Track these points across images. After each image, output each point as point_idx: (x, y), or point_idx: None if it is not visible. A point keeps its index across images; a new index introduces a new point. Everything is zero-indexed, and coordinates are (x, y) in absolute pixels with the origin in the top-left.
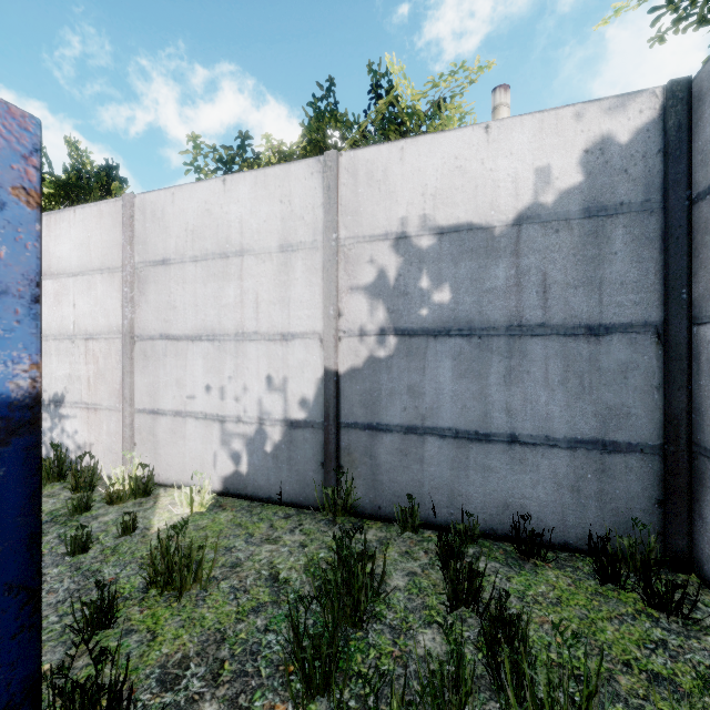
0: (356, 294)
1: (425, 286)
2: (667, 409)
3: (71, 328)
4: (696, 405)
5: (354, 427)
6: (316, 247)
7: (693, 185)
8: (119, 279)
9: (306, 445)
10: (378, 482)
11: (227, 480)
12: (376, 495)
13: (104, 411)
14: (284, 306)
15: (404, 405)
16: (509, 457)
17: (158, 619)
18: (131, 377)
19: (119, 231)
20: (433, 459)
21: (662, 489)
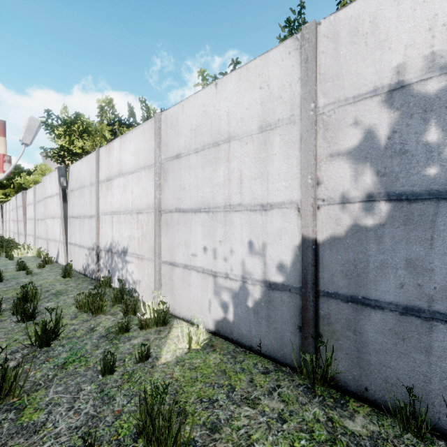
0: (337, 160)
1: (433, 139)
2: None
3: (130, 207)
4: None
5: (334, 297)
6: (293, 121)
7: None
8: (153, 172)
9: (283, 307)
10: (364, 360)
11: (218, 324)
12: (361, 374)
13: (146, 260)
14: (263, 180)
15: (400, 281)
16: None
17: None
18: (159, 239)
19: (153, 140)
20: (446, 353)
21: None
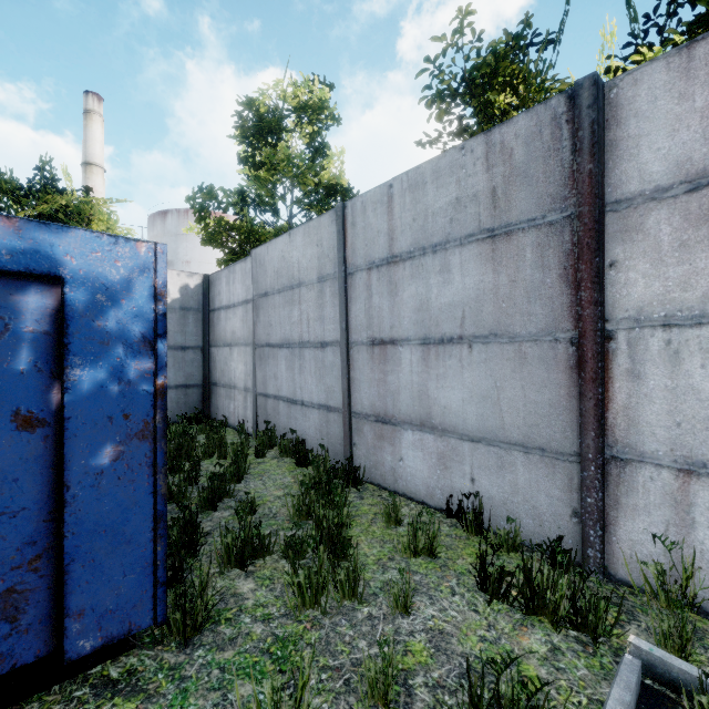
0: None
1: None
2: (204, 373)
3: None
4: (211, 371)
5: None
6: None
7: (211, 306)
8: None
9: None
10: None
11: None
12: None
13: None
14: None
15: None
16: None
17: None
18: None
19: None
20: None
21: (203, 397)
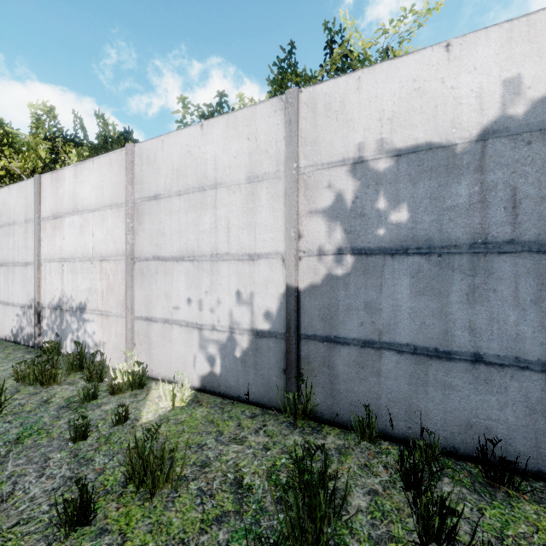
0: (315, 217)
1: (382, 207)
2: None
3: (91, 252)
4: None
5: (313, 339)
6: (279, 177)
7: None
8: (123, 212)
9: (270, 353)
10: (336, 390)
11: (204, 379)
12: (334, 403)
13: (113, 317)
14: (251, 230)
15: (361, 320)
16: (473, 376)
17: (130, 519)
18: (132, 291)
19: (123, 174)
20: (390, 373)
21: None
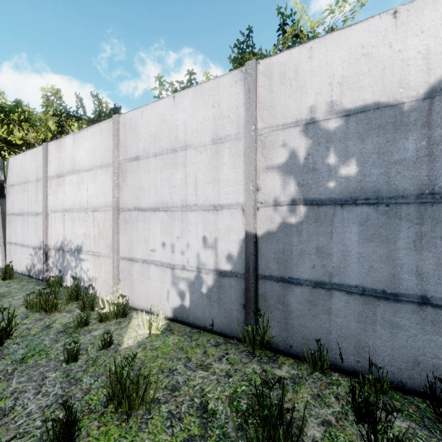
0: (271, 172)
1: (332, 162)
2: None
3: (85, 204)
4: None
5: (269, 279)
6: (239, 138)
7: None
8: (111, 171)
9: (231, 290)
10: (290, 325)
11: (176, 311)
12: (288, 336)
13: (103, 257)
14: (215, 185)
15: (312, 263)
16: (420, 317)
17: (108, 439)
18: (117, 236)
19: (111, 140)
20: (339, 312)
21: None
